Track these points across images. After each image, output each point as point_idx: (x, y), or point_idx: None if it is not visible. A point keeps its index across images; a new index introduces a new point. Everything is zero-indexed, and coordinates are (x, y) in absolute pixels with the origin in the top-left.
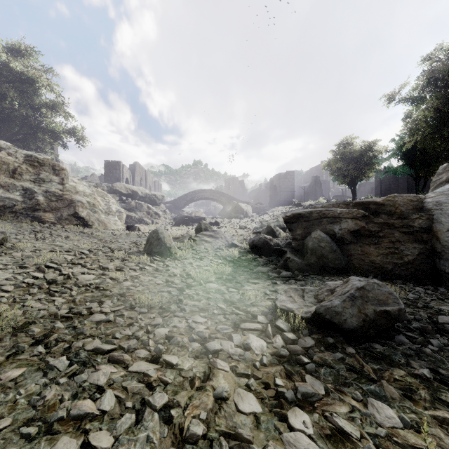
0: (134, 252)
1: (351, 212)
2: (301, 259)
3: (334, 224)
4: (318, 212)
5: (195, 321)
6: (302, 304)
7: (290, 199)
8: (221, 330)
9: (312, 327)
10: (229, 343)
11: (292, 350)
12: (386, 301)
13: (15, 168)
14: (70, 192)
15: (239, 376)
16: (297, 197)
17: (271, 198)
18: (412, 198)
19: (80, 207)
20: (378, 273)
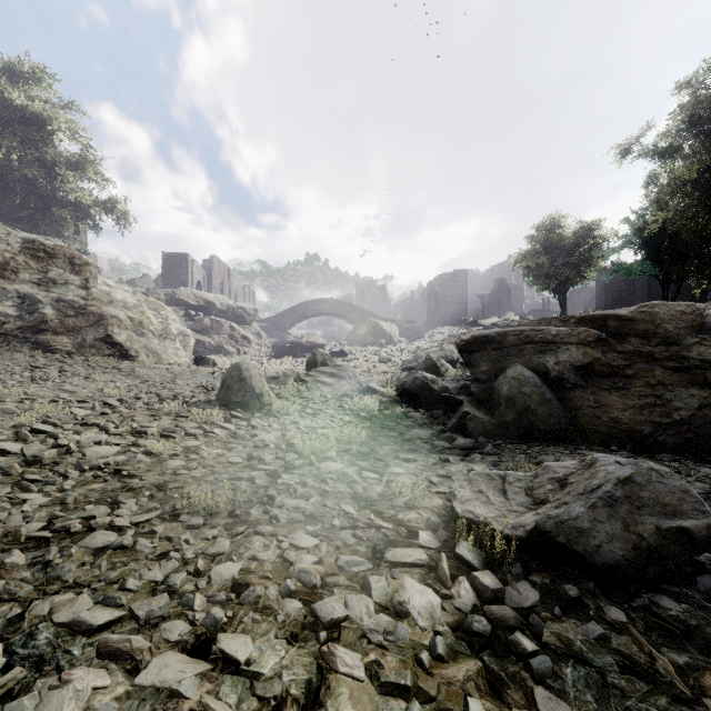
0: (199, 402)
1: (575, 334)
2: (488, 415)
3: (547, 355)
4: (518, 333)
5: (295, 545)
6: (505, 507)
7: (460, 315)
8: (347, 566)
9: (528, 557)
10: (364, 600)
11: (495, 617)
12: (677, 507)
13: (6, 260)
14: (99, 302)
15: (386, 692)
16: (471, 312)
17: (429, 314)
18: (683, 308)
19: (115, 326)
20: (626, 441)
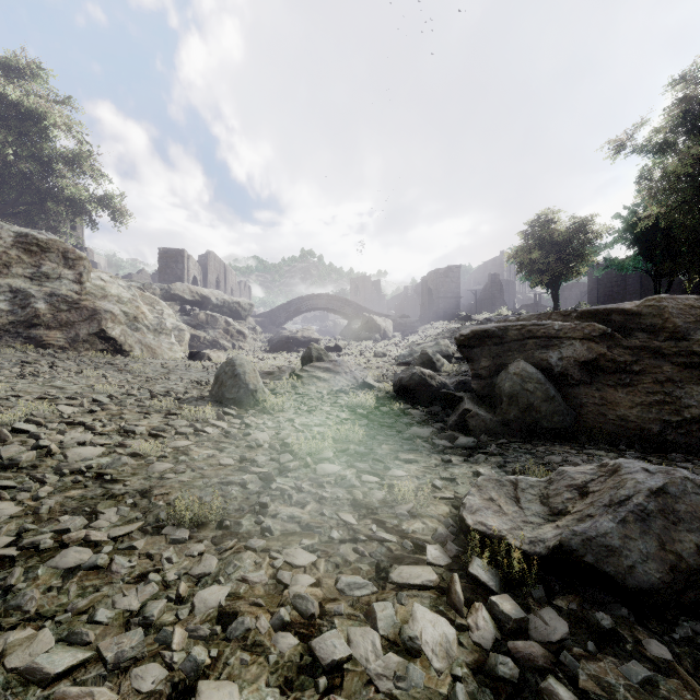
0: (192, 398)
1: (579, 328)
2: (490, 412)
3: (550, 350)
4: (519, 327)
5: (290, 563)
6: (519, 518)
7: (453, 310)
8: (348, 589)
9: (550, 577)
10: (369, 635)
11: (521, 656)
12: None
13: None
14: (93, 296)
15: None
16: (463, 307)
17: (423, 309)
18: (692, 302)
19: (109, 321)
20: (634, 440)
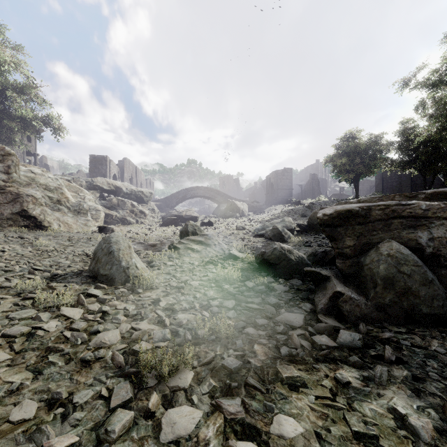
0: (70, 273)
1: None
2: (361, 294)
3: (418, 230)
4: (383, 207)
5: None
6: None
7: (287, 197)
8: None
9: None
10: None
11: None
12: None
13: None
14: (18, 184)
15: None
16: (293, 195)
17: (267, 197)
18: None
19: (30, 203)
20: None
